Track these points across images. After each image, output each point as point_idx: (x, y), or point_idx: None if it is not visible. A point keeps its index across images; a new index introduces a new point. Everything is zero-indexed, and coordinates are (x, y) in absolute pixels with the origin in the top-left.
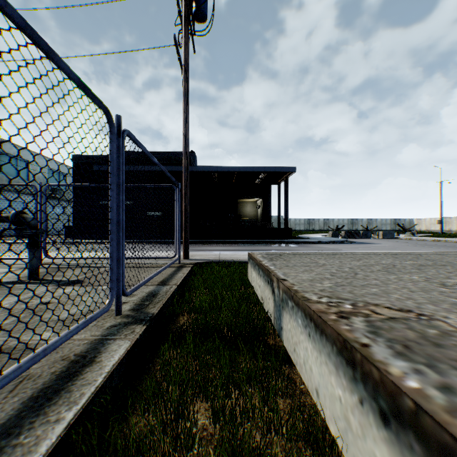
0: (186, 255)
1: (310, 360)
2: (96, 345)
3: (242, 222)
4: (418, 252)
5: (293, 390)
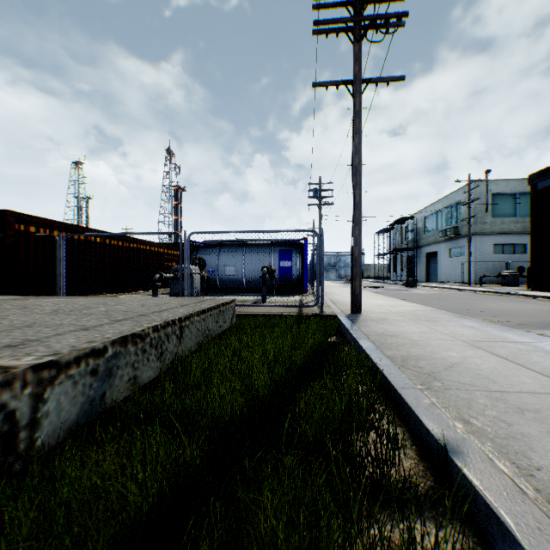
0: (353, 308)
1: None
2: None
3: None
4: (131, 328)
5: None
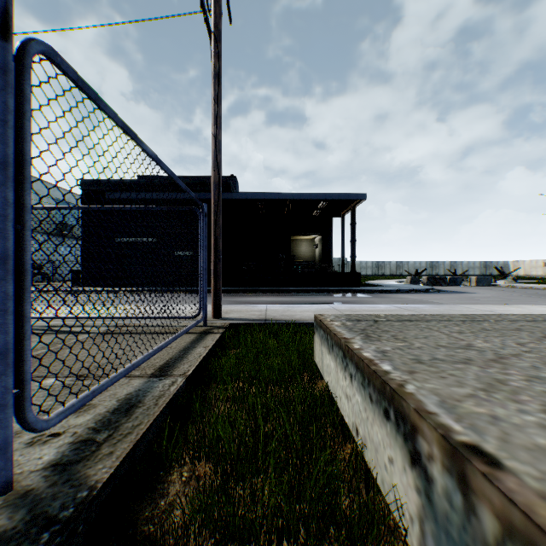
0: (217, 313)
1: None
2: None
3: (296, 265)
4: None
5: None
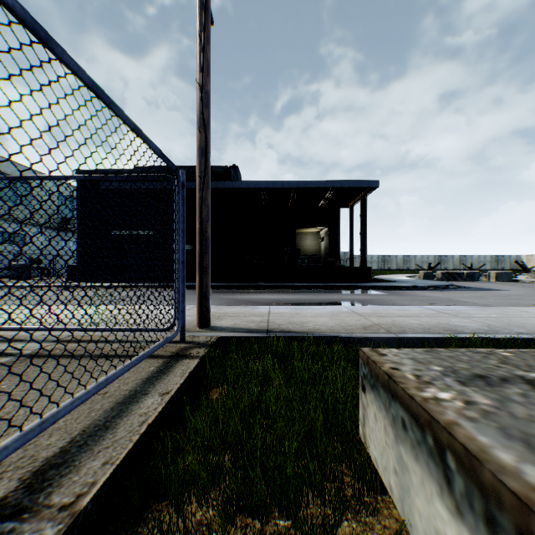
0: (203, 320)
1: None
2: None
3: (301, 259)
4: None
5: None
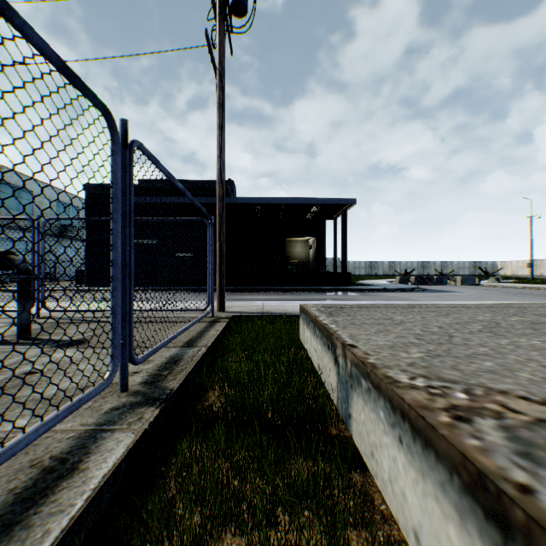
0: (221, 307)
1: (401, 479)
2: (85, 440)
3: (290, 265)
4: (519, 304)
5: (372, 517)
